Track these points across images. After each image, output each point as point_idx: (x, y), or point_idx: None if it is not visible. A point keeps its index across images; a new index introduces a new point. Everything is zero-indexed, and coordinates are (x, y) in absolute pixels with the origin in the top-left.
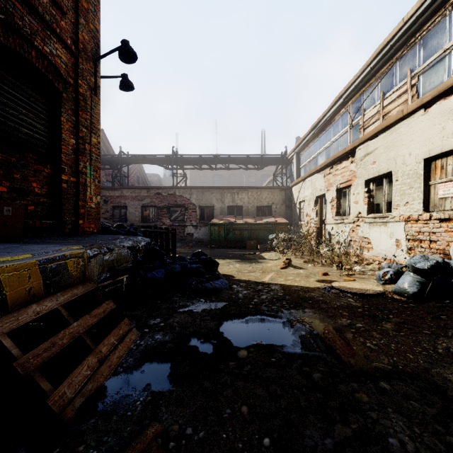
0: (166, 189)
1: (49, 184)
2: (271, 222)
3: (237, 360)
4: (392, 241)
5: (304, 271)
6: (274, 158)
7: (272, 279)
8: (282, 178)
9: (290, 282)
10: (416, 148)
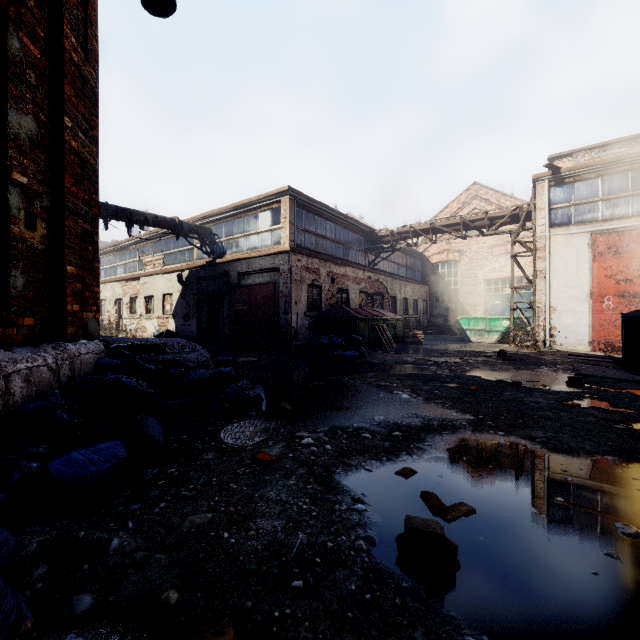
0: None
1: None
2: None
3: None
4: (154, 327)
5: None
6: None
7: None
8: None
9: None
10: (161, 289)
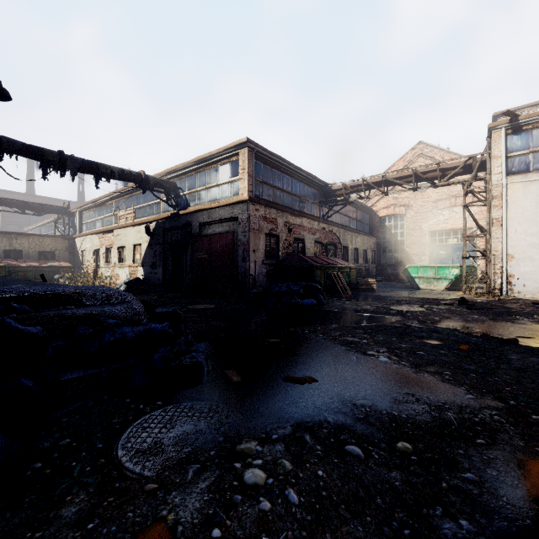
0: None
1: None
2: (56, 266)
3: None
4: (126, 275)
5: None
6: (57, 208)
7: None
8: (64, 226)
9: None
10: (131, 240)
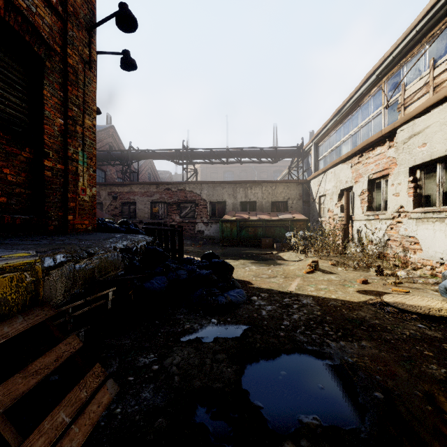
0: (176, 184)
1: (29, 171)
2: (288, 219)
3: None
4: None
5: (336, 277)
6: (290, 150)
7: (299, 288)
8: (297, 172)
9: (324, 292)
10: None
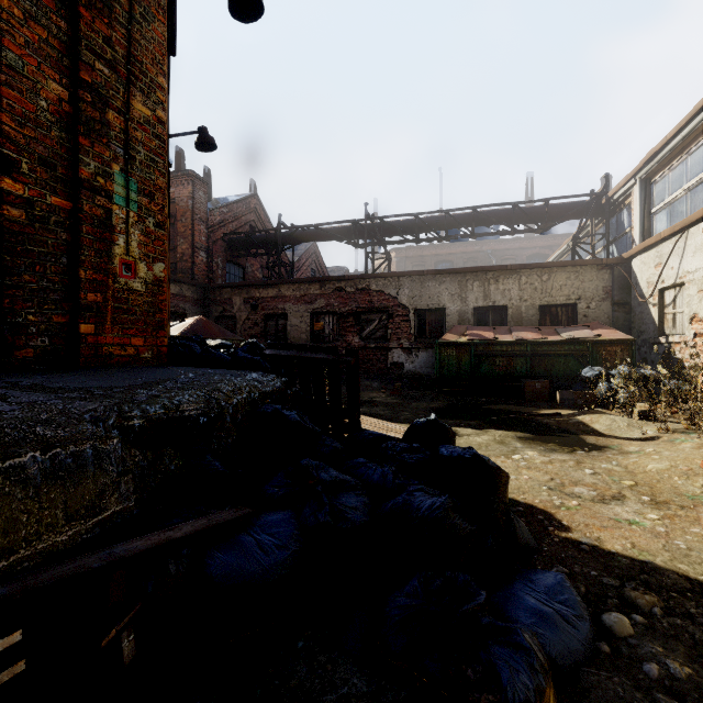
0: (353, 280)
1: None
2: (585, 339)
3: None
4: None
5: None
6: (577, 203)
7: None
8: (592, 247)
9: None
10: None
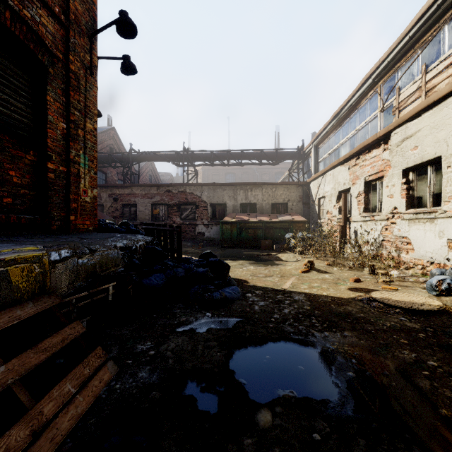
0: (176, 186)
1: (33, 173)
2: (287, 220)
3: (256, 434)
4: (442, 241)
5: (330, 276)
6: (290, 152)
7: (293, 286)
8: (298, 174)
9: (316, 290)
10: None
